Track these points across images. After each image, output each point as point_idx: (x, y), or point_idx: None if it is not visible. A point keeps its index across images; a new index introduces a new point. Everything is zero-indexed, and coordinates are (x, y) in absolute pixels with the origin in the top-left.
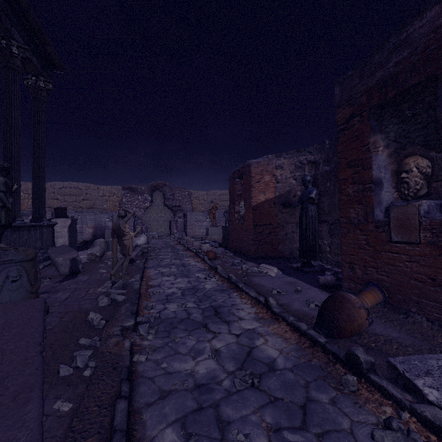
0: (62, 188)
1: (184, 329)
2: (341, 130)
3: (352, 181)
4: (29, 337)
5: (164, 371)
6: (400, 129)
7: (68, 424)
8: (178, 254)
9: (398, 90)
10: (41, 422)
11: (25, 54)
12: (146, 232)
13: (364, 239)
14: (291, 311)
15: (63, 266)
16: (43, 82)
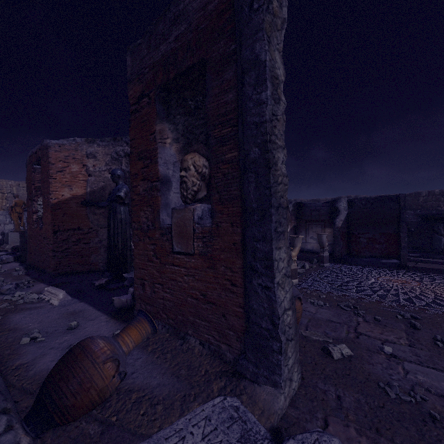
0: None
1: None
2: (133, 111)
3: (142, 177)
4: None
5: None
6: (187, 122)
7: None
8: None
9: (178, 71)
10: None
11: None
12: None
13: (152, 250)
14: (25, 379)
15: None
16: None
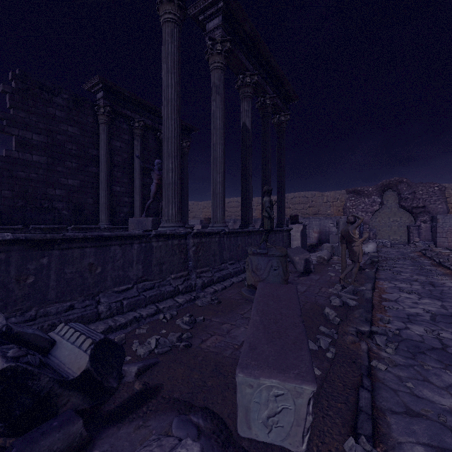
0: (293, 198)
1: (436, 359)
2: None
3: None
4: (293, 309)
5: (409, 391)
6: None
7: (319, 384)
8: (422, 269)
9: None
10: (312, 365)
11: (273, 101)
12: (373, 239)
13: None
14: None
15: (298, 265)
16: (283, 116)
